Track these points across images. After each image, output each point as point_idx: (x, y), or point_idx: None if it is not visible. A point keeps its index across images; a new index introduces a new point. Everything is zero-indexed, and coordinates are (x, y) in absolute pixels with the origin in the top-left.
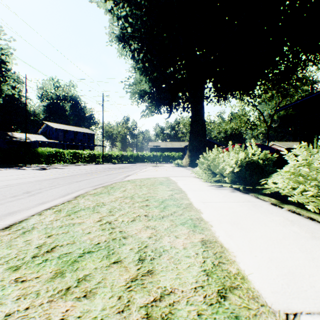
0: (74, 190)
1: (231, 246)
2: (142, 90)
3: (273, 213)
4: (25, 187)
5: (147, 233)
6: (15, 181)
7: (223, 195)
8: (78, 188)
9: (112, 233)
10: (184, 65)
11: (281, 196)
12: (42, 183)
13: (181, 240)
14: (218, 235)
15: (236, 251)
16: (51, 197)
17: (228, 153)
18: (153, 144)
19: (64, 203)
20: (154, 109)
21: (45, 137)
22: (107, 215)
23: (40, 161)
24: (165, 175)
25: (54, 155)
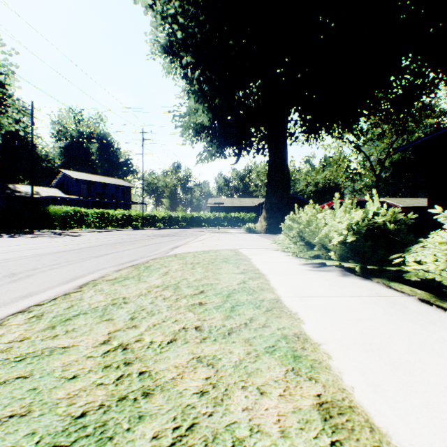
0: (86, 272)
1: (392, 423)
2: (199, 123)
3: (436, 322)
4: (11, 266)
5: (196, 380)
6: (3, 255)
7: (330, 281)
8: (95, 267)
9: (123, 378)
10: (259, 87)
11: (424, 283)
12: (41, 259)
13: (273, 404)
14: (350, 384)
15: (411, 443)
16: (45, 285)
17: (332, 213)
18: (214, 201)
19: (56, 298)
20: (215, 151)
21: (62, 192)
22: (125, 328)
23: (53, 225)
24: (232, 246)
25: (73, 217)
